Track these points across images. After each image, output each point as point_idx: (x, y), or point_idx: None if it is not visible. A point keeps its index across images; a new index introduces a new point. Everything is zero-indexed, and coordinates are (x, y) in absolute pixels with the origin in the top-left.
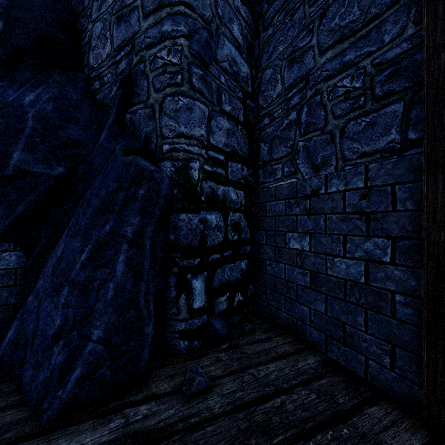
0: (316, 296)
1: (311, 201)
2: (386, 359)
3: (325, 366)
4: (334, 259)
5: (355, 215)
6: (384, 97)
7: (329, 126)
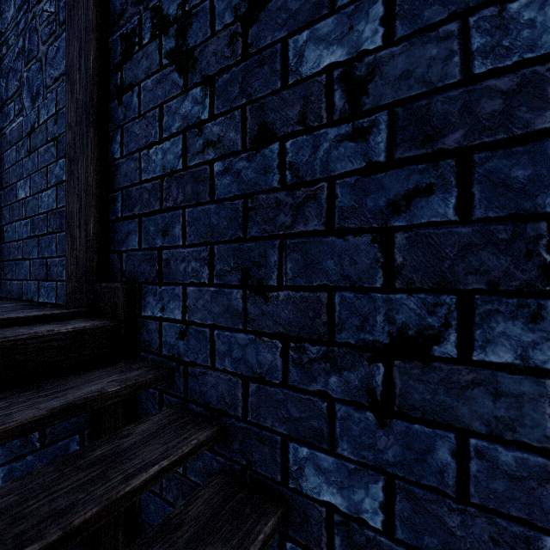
0: (33, 243)
1: (31, 139)
2: (65, 272)
3: (21, 305)
4: (43, 195)
5: (52, 143)
6: (64, 23)
7: (40, 53)
